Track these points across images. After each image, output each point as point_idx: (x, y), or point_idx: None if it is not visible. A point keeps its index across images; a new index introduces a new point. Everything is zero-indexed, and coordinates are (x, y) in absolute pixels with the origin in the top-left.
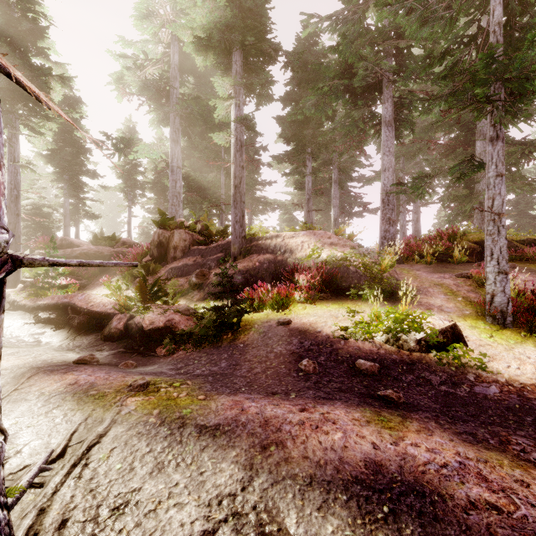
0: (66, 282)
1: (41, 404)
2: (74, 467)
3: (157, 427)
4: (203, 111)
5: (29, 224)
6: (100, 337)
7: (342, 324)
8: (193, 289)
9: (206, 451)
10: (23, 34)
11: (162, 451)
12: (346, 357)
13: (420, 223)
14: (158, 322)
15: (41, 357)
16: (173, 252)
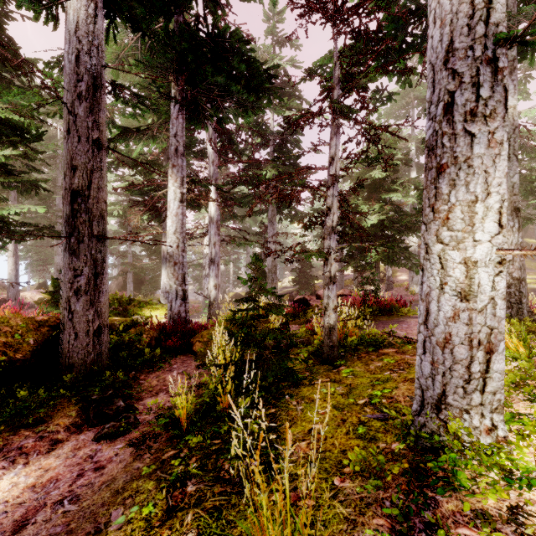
0: None
1: None
2: None
3: None
4: None
5: None
6: None
7: None
8: None
9: None
10: None
11: None
12: None
13: None
14: None
15: None
16: None
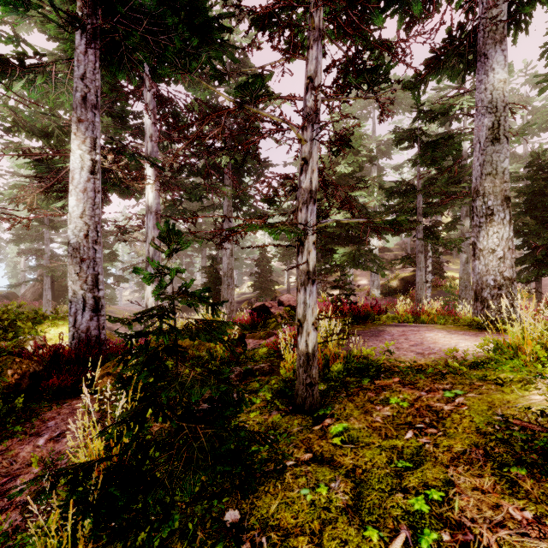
0: None
1: None
2: None
3: None
4: None
5: None
6: None
7: None
8: None
9: None
10: None
11: None
12: None
13: None
14: None
15: None
16: None
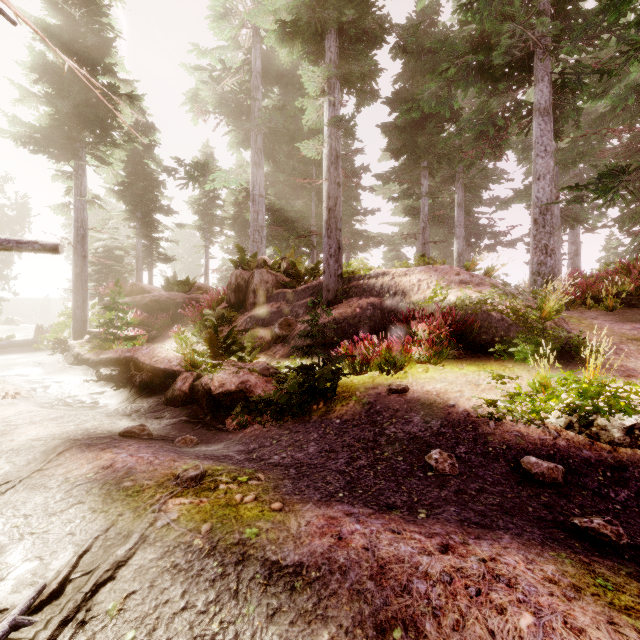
0: (133, 333)
1: (59, 497)
2: (63, 627)
3: (204, 558)
4: (289, 124)
5: (101, 268)
6: (163, 400)
7: (488, 396)
8: (275, 342)
9: (276, 623)
10: (89, 51)
11: (203, 611)
12: (501, 449)
13: (579, 257)
14: (229, 385)
15: (85, 424)
16: (253, 297)
